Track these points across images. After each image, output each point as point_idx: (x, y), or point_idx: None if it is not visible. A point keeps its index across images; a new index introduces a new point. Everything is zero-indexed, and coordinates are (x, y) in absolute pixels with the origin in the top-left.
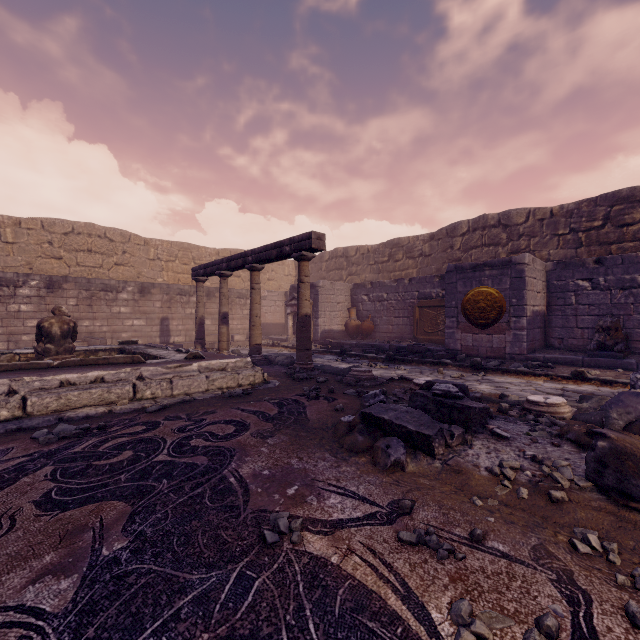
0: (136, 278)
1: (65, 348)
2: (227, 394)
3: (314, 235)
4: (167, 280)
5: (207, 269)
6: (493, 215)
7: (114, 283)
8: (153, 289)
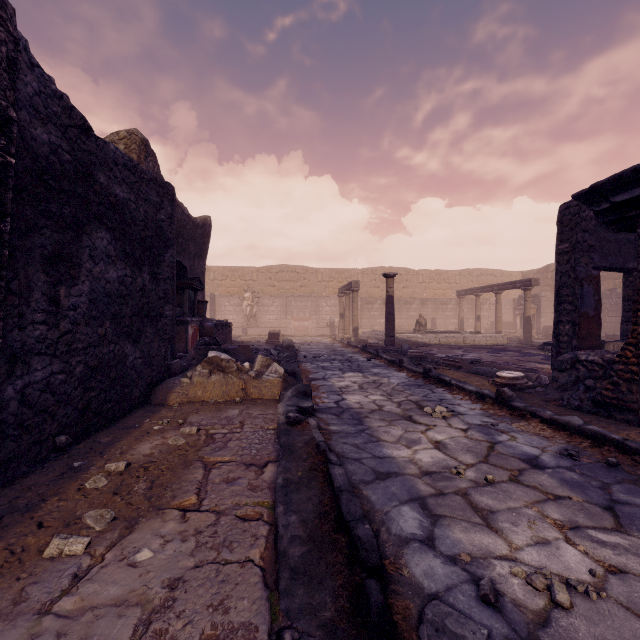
0: (412, 295)
1: (425, 329)
2: (494, 345)
3: (532, 279)
4: (428, 295)
5: (467, 292)
6: None
7: (409, 300)
8: (427, 302)
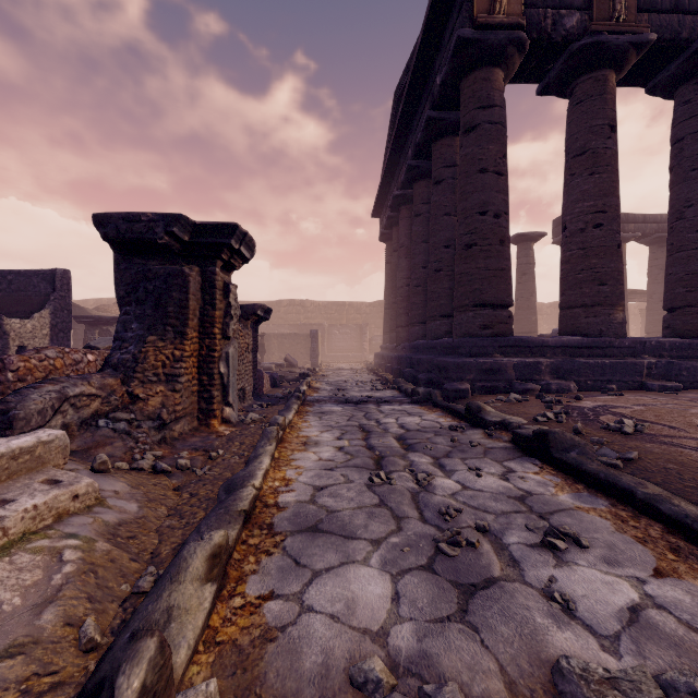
0: None
1: None
2: None
3: None
4: None
5: None
6: (105, 299)
7: None
8: None
